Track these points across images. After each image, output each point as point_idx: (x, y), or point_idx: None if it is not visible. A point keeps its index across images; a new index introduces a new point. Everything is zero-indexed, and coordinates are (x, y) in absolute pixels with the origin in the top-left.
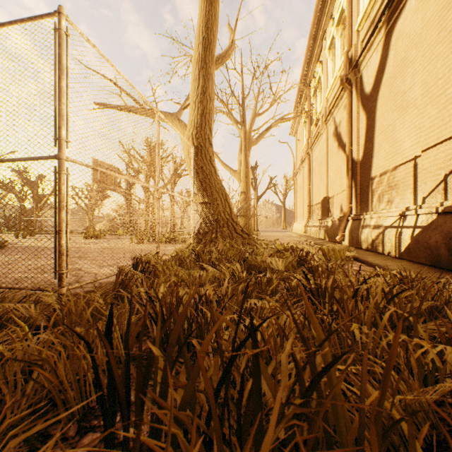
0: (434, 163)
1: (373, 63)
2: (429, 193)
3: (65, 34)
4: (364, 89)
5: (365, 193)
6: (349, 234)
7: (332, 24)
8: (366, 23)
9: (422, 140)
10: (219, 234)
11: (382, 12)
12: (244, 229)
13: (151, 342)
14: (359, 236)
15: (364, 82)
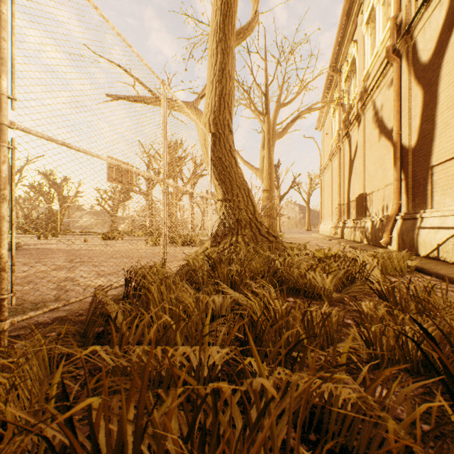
0: None
1: (435, 22)
2: None
3: None
4: (419, 58)
5: (421, 187)
6: (399, 237)
7: None
8: None
9: None
10: (240, 236)
11: None
12: (269, 231)
13: None
14: (414, 239)
15: (420, 49)
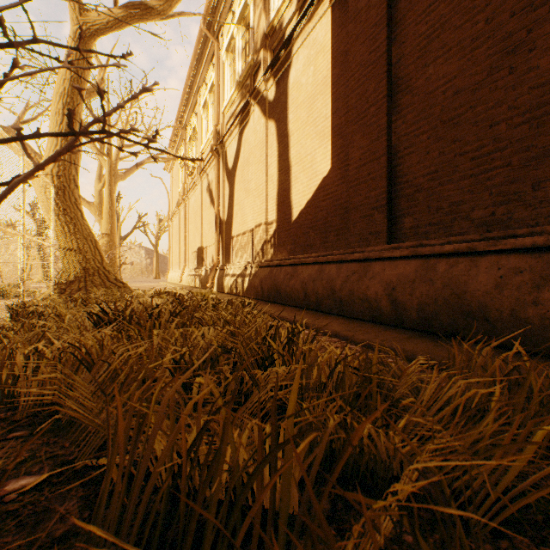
0: (259, 235)
1: (233, 148)
2: (257, 254)
3: None
4: (228, 163)
5: (229, 248)
6: (218, 282)
7: (206, 88)
8: (229, 113)
9: (255, 219)
10: (89, 283)
11: (236, 117)
12: (118, 278)
13: None
14: (223, 283)
15: (228, 158)
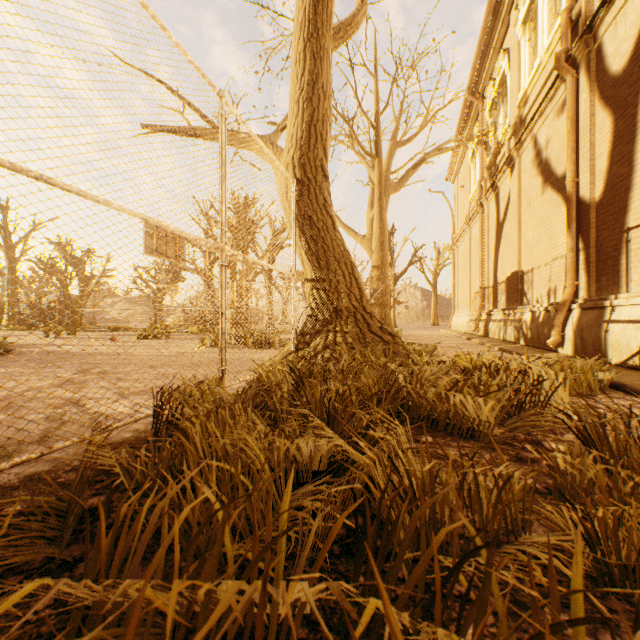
0: None
1: (633, 12)
2: None
3: None
4: (606, 68)
5: (610, 260)
6: (576, 335)
7: None
8: None
9: None
10: (340, 334)
11: None
12: (384, 326)
13: None
14: (601, 338)
15: (608, 54)
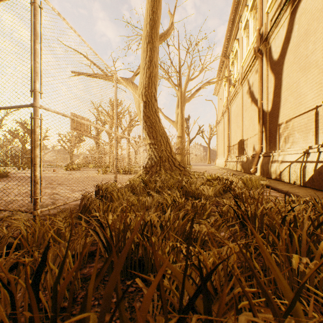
0: None
1: (280, 36)
2: None
3: (39, 7)
4: (272, 56)
5: (273, 136)
6: (261, 167)
7: (246, 10)
8: (275, 6)
9: None
10: (162, 167)
11: None
12: (180, 164)
13: (103, 261)
14: (269, 169)
15: (273, 51)
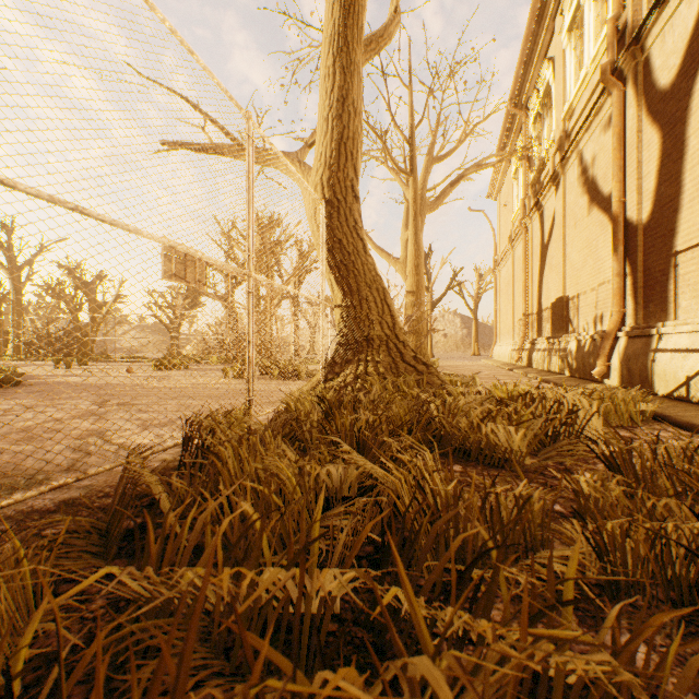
0: None
1: (681, 24)
2: None
3: None
4: (654, 81)
5: (658, 285)
6: (623, 365)
7: None
8: None
9: None
10: (371, 364)
11: None
12: (418, 356)
13: None
14: (648, 368)
15: (656, 67)
